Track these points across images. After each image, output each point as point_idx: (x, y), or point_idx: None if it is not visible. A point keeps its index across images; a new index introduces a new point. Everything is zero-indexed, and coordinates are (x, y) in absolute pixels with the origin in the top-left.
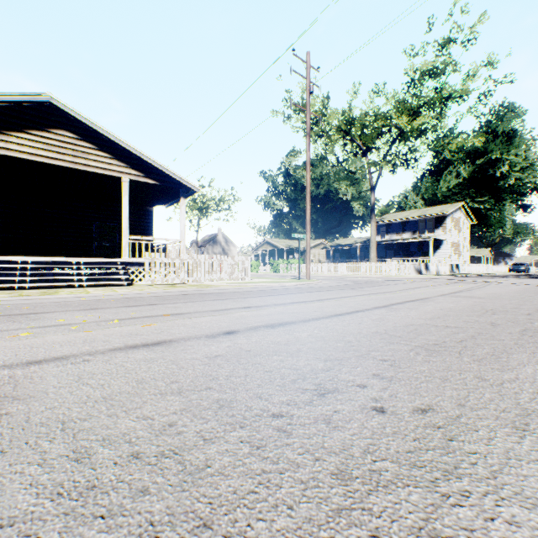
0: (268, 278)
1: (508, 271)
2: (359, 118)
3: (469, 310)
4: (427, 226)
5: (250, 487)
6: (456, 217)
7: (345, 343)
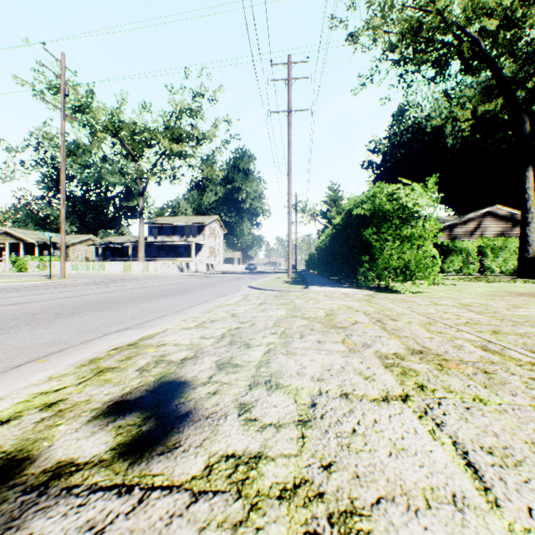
0: (8, 278)
1: (246, 269)
2: (129, 124)
3: (157, 290)
4: (193, 232)
5: (1, 325)
6: (214, 227)
7: (61, 305)
